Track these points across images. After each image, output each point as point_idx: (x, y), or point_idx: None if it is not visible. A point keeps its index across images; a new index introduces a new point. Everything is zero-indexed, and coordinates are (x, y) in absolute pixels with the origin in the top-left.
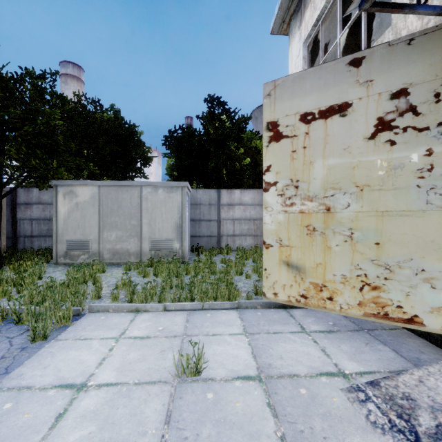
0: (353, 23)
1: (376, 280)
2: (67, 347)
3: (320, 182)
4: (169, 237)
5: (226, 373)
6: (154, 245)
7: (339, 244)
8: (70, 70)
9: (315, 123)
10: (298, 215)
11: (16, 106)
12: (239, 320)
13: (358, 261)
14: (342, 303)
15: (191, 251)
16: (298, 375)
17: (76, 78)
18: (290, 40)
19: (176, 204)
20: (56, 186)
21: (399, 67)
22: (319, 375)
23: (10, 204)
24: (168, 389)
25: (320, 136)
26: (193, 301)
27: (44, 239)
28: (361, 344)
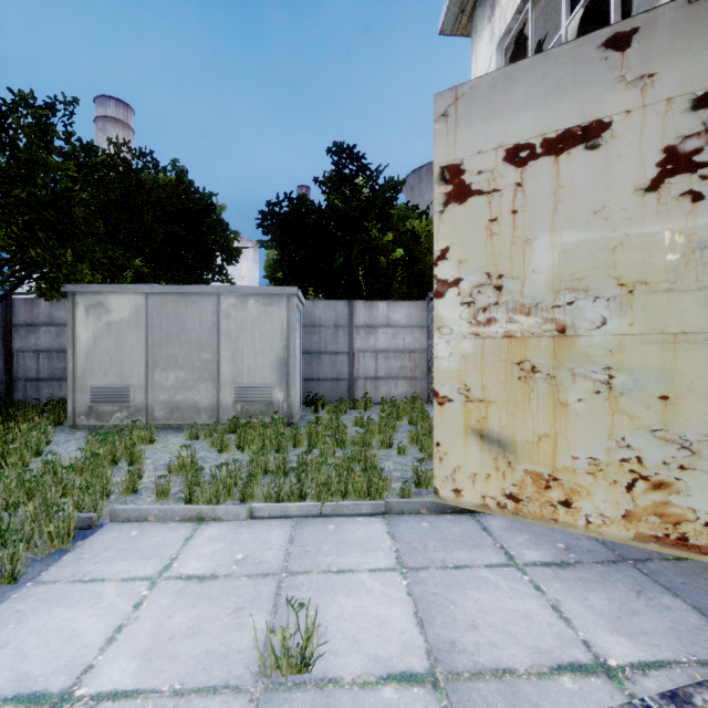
0: (582, 13)
1: (660, 469)
2: (53, 598)
3: (546, 278)
4: (266, 381)
5: (363, 665)
6: (240, 395)
7: (584, 398)
8: (111, 110)
9: (535, 165)
10: (501, 342)
11: None
12: (389, 538)
13: (624, 431)
14: (590, 513)
15: (305, 405)
16: (512, 670)
17: (121, 123)
18: (473, 43)
19: (278, 324)
20: (73, 295)
21: None
22: (556, 670)
23: (1, 325)
24: None
25: (545, 189)
26: (303, 499)
27: (59, 385)
28: (628, 593)
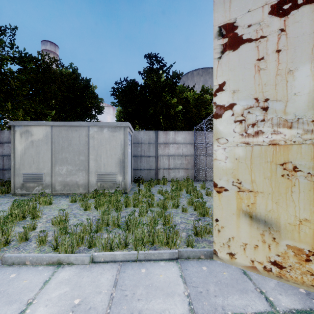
0: None
1: None
2: None
3: (307, 99)
4: (113, 171)
5: None
6: (100, 178)
7: None
8: (48, 46)
9: (296, 13)
10: (266, 149)
11: None
12: (182, 282)
13: None
14: None
15: (134, 182)
16: None
17: (53, 53)
18: None
19: (119, 142)
20: (13, 126)
21: None
22: None
23: None
24: None
25: (305, 30)
26: (127, 246)
27: None
28: None
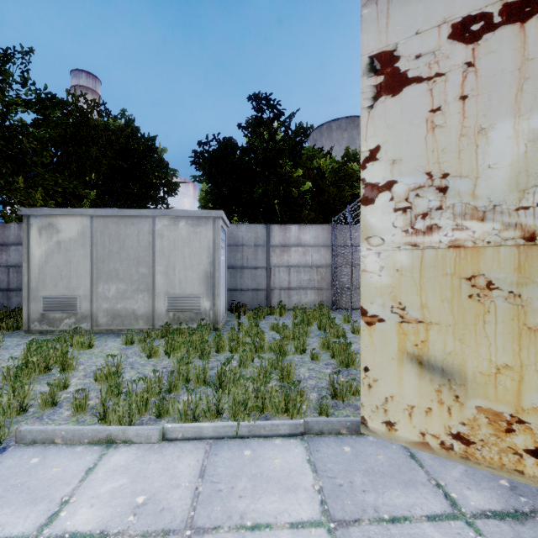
0: None
1: None
2: None
3: (507, 174)
4: (195, 292)
5: None
6: (172, 304)
7: None
8: (83, 80)
9: (492, 38)
10: (445, 253)
11: None
12: (310, 470)
13: None
14: None
15: (230, 311)
16: None
17: (90, 91)
18: None
19: (205, 243)
20: (27, 217)
21: None
22: None
23: None
24: None
25: (505, 65)
26: (220, 414)
27: None
28: None
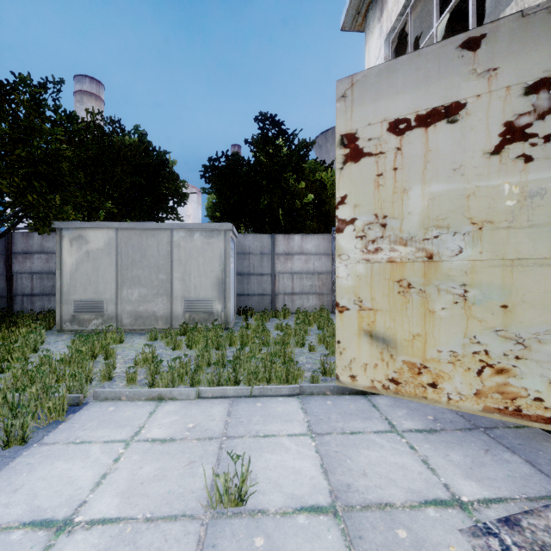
0: (450, 14)
1: (502, 359)
2: (54, 455)
3: (418, 218)
4: (208, 296)
5: (283, 500)
6: (188, 306)
7: (446, 307)
8: (86, 86)
9: (410, 134)
10: (385, 266)
11: (5, 122)
12: (302, 412)
13: (475, 331)
14: (450, 392)
15: (238, 314)
16: (391, 504)
17: (94, 96)
18: (367, 37)
19: (217, 252)
20: (60, 230)
21: (538, 47)
22: (423, 504)
23: (3, 253)
24: (195, 530)
25: (417, 152)
26: (237, 384)
27: (48, 299)
28: (478, 451)
